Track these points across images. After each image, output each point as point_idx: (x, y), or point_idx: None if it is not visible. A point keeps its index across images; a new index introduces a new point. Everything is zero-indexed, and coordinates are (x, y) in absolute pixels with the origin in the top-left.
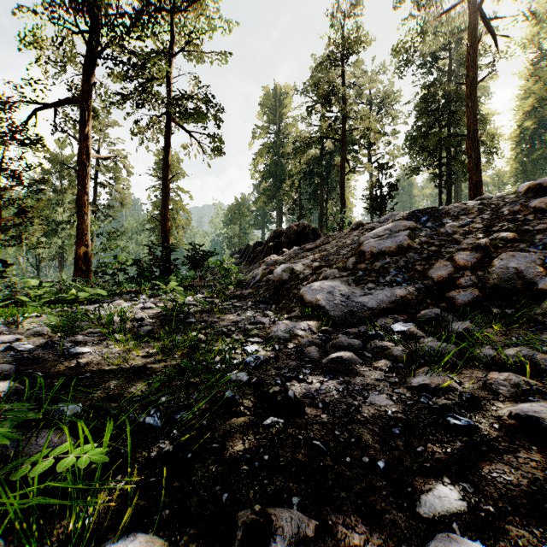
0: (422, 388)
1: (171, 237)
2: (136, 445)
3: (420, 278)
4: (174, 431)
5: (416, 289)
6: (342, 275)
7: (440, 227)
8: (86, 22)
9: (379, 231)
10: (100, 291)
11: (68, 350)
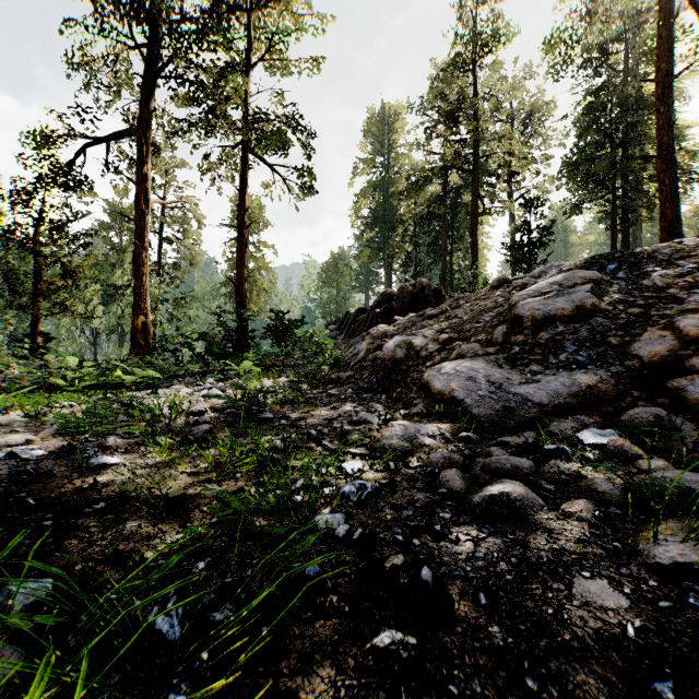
0: (681, 571)
1: (251, 303)
2: (126, 687)
3: (616, 356)
4: (204, 653)
5: (613, 374)
6: (487, 352)
7: (642, 278)
8: (144, 32)
9: (541, 286)
10: (152, 373)
11: (88, 461)
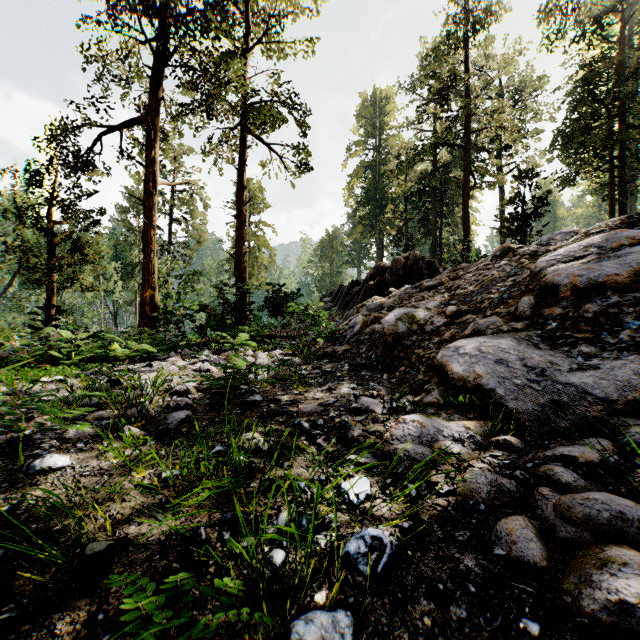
0: None
1: (252, 278)
2: None
3: None
4: None
5: None
6: (512, 328)
7: None
8: (150, 22)
9: (571, 250)
10: (145, 347)
11: (31, 463)
